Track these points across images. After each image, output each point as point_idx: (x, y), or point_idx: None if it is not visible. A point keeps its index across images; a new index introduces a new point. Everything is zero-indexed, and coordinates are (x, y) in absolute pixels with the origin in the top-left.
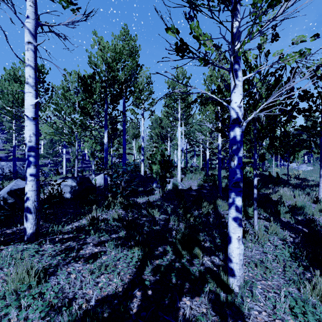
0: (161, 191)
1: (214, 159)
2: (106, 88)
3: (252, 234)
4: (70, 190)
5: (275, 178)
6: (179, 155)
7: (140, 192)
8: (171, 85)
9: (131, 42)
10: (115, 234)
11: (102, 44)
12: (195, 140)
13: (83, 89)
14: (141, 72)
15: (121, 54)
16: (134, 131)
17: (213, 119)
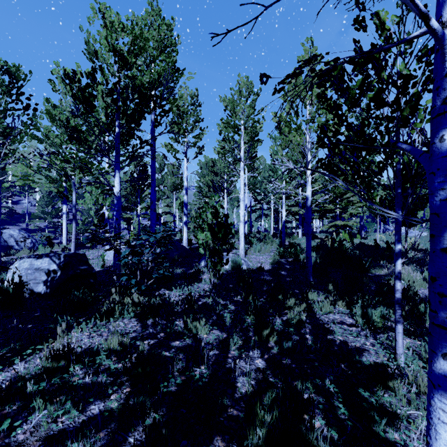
0: (213, 279)
1: (289, 221)
2: (117, 99)
3: (397, 374)
4: (46, 278)
5: (385, 249)
6: (242, 215)
7: (178, 278)
8: (229, 105)
9: (163, 27)
10: (101, 400)
11: (109, 17)
12: (263, 193)
13: (72, 96)
14: (183, 88)
15: (144, 39)
16: (174, 180)
17: (298, 156)
